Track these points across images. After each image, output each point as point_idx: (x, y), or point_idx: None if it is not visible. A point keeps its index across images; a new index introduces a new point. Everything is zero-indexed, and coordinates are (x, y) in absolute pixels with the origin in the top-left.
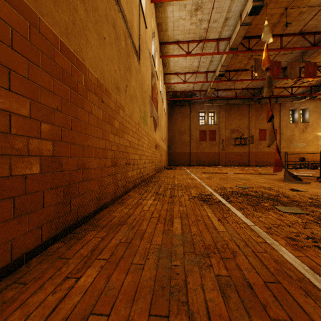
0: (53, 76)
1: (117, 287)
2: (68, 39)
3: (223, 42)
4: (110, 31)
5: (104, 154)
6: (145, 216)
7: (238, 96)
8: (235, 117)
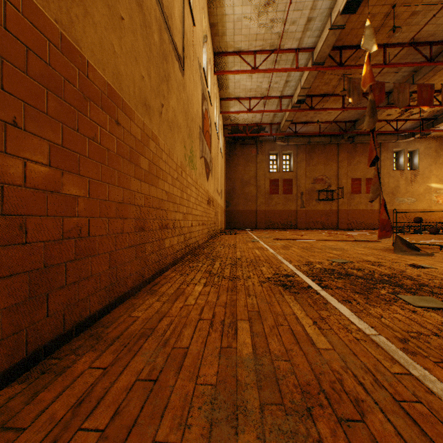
0: (4, 58)
1: None
2: None
3: (304, 54)
4: (132, 9)
5: (121, 211)
6: (188, 318)
7: (324, 132)
8: (320, 161)
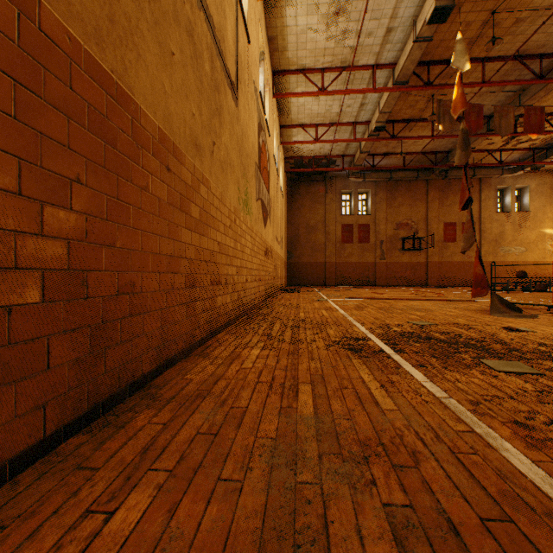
0: (70, 117)
1: (188, 534)
2: (101, 49)
3: (383, 71)
4: (182, 42)
5: (172, 265)
6: (246, 381)
7: (409, 166)
8: (404, 201)
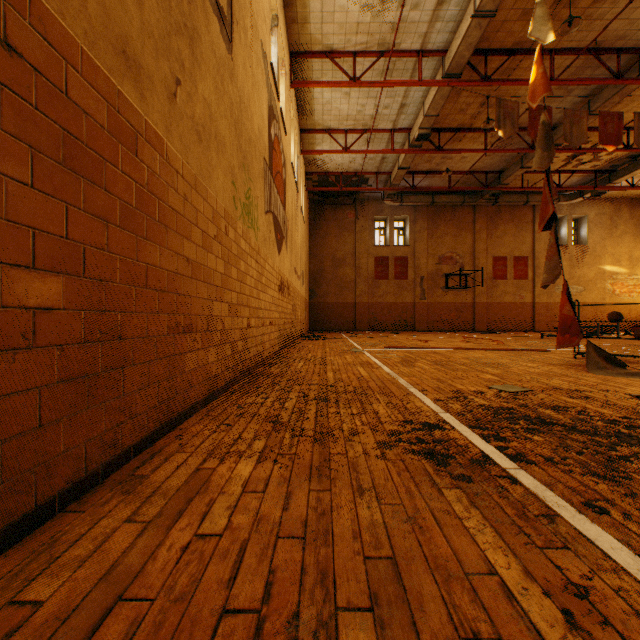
0: None
1: None
2: None
3: (430, 60)
4: None
5: (25, 289)
6: (191, 606)
7: (456, 187)
8: (448, 231)
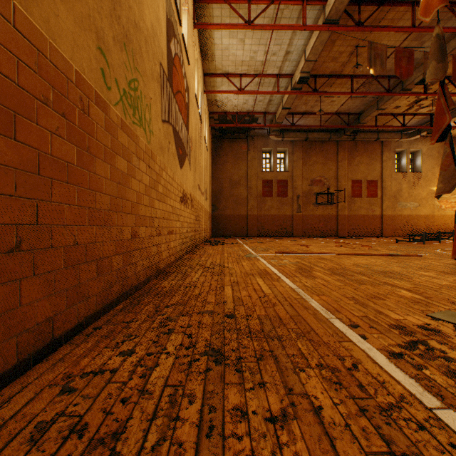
0: None
1: None
2: None
3: (312, 9)
4: None
5: None
6: None
7: (325, 125)
8: (318, 160)
